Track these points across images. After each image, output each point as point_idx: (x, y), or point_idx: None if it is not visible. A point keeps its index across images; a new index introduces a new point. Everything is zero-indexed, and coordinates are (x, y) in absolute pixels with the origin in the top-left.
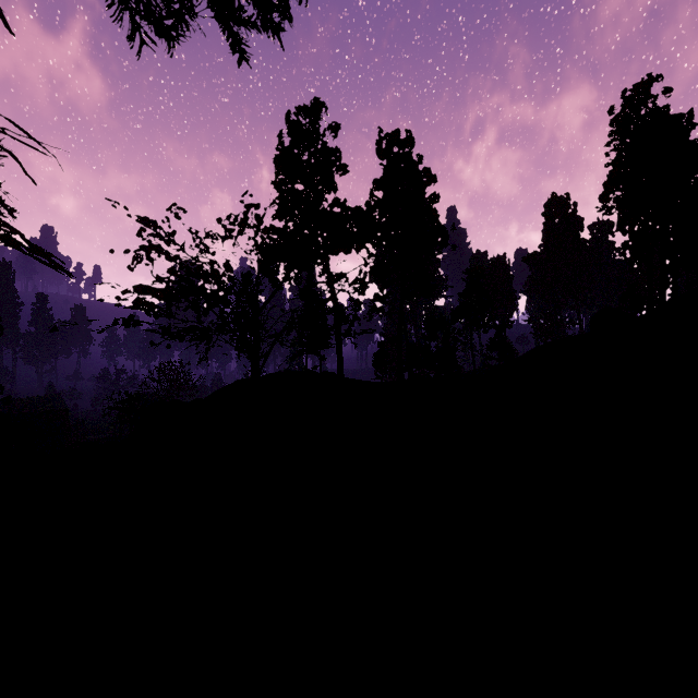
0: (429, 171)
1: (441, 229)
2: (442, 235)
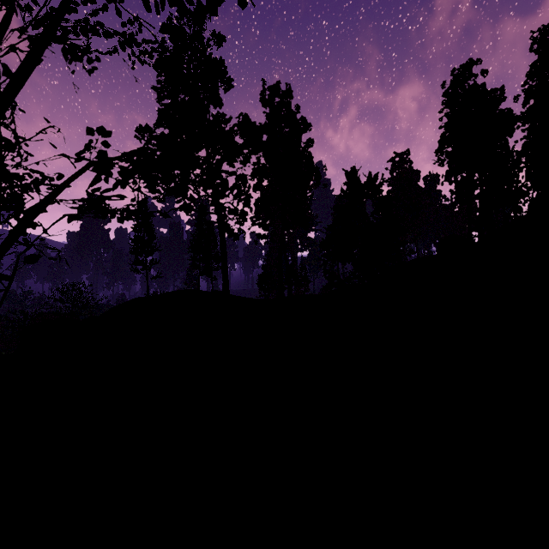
0: (305, 120)
1: (315, 169)
2: (315, 174)
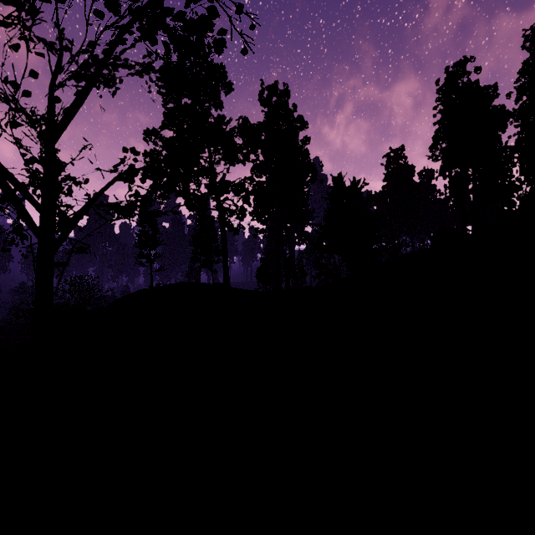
0: (302, 118)
1: (311, 165)
2: (312, 170)
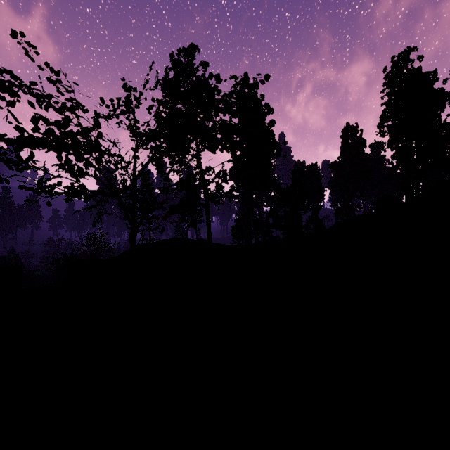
0: (268, 105)
1: (276, 144)
2: (277, 147)
